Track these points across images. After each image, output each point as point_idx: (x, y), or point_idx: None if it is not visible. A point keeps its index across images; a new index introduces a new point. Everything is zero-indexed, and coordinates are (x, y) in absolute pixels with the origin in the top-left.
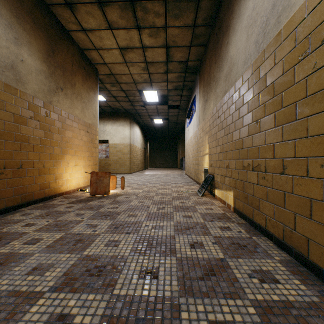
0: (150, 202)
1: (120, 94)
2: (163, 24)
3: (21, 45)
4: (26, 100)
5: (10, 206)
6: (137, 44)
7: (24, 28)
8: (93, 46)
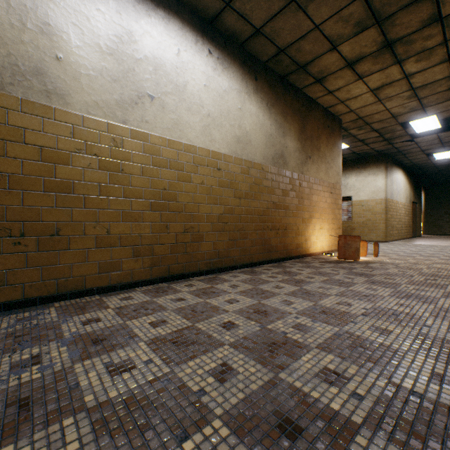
0: (415, 273)
1: (370, 136)
2: (439, 41)
3: (285, 135)
4: (288, 177)
5: (280, 258)
6: (397, 77)
7: (287, 121)
8: (338, 101)
